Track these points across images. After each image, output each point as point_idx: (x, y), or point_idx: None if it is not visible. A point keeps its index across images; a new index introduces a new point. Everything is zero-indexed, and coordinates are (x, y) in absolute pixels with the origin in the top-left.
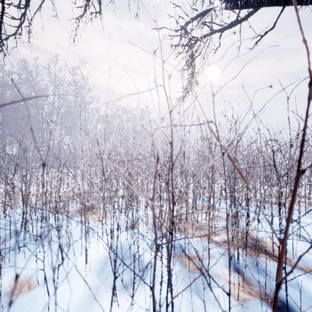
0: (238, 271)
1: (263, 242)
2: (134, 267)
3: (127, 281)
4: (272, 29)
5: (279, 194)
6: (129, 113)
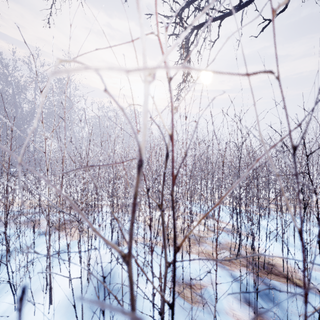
0: (254, 312)
1: None
2: None
3: None
4: (284, 10)
5: (318, 213)
6: (78, 61)
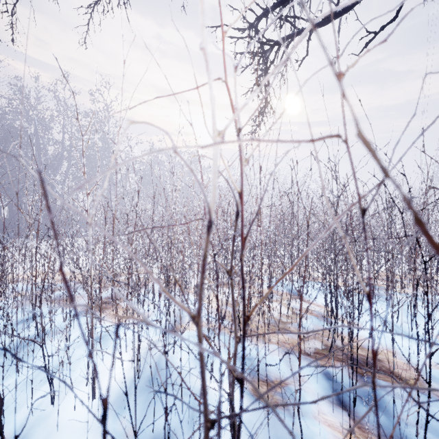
0: (349, 414)
1: (405, 377)
2: (169, 429)
3: (162, 431)
4: (394, 20)
5: (427, 286)
6: (147, 122)
